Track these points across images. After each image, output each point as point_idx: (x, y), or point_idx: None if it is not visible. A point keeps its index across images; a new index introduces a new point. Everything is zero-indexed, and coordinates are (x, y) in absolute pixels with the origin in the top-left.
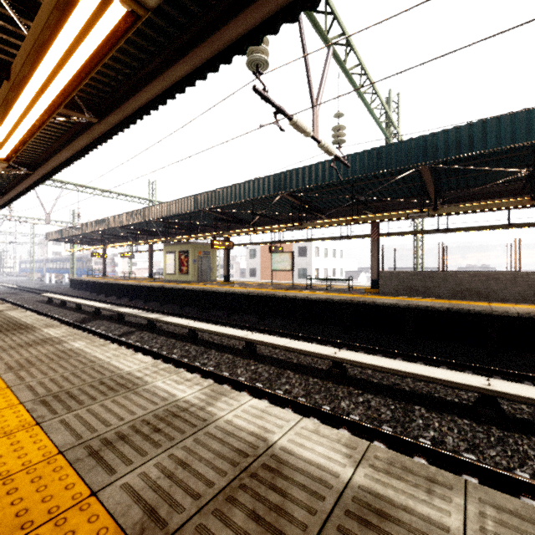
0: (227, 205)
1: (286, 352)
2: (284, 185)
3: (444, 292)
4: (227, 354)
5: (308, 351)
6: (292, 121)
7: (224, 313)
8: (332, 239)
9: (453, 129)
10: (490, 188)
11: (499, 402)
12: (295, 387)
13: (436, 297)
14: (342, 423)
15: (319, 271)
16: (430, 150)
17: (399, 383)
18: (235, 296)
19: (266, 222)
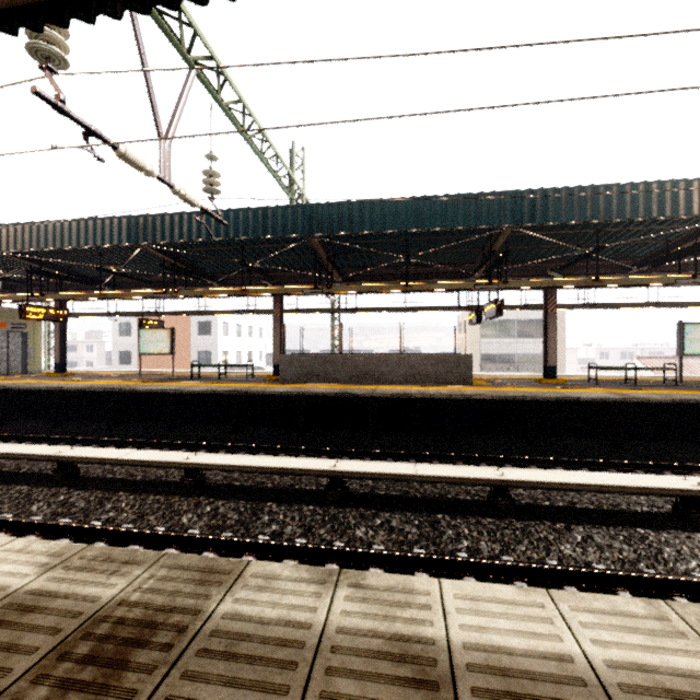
0: (53, 251)
1: (131, 467)
2: (144, 234)
3: (343, 377)
4: (22, 485)
5: (152, 461)
6: (119, 151)
7: (46, 422)
8: (232, 313)
9: (336, 203)
10: (384, 270)
11: (352, 482)
12: (124, 512)
13: (336, 382)
14: (172, 542)
15: (230, 355)
16: (315, 222)
17: (264, 481)
18: (66, 394)
19: (131, 284)
